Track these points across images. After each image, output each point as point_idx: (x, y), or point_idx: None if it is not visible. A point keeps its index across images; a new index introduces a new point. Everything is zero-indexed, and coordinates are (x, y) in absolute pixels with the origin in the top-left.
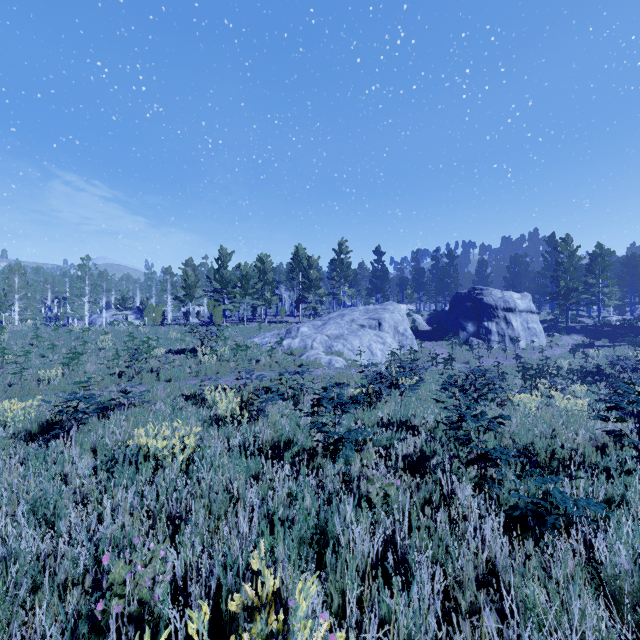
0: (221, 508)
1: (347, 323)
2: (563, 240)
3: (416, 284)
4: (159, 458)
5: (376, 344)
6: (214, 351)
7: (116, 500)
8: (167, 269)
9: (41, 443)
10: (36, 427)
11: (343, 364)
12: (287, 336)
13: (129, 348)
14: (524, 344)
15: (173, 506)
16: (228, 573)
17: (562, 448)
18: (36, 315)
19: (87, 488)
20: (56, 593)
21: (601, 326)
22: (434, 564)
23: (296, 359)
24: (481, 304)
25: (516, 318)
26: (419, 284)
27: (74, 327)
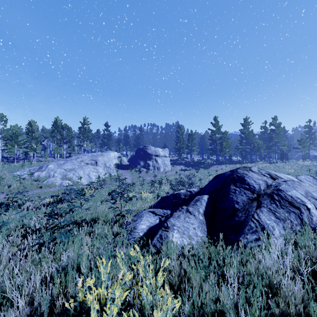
0: None
1: (78, 162)
2: (179, 128)
3: (125, 142)
4: None
5: (93, 173)
6: None
7: None
8: None
9: None
10: None
11: (70, 184)
12: (39, 170)
13: None
14: (162, 170)
15: None
16: None
17: (105, 215)
18: None
19: None
20: None
21: (191, 162)
22: None
23: (39, 183)
24: (146, 153)
25: (160, 159)
26: (126, 142)
27: None
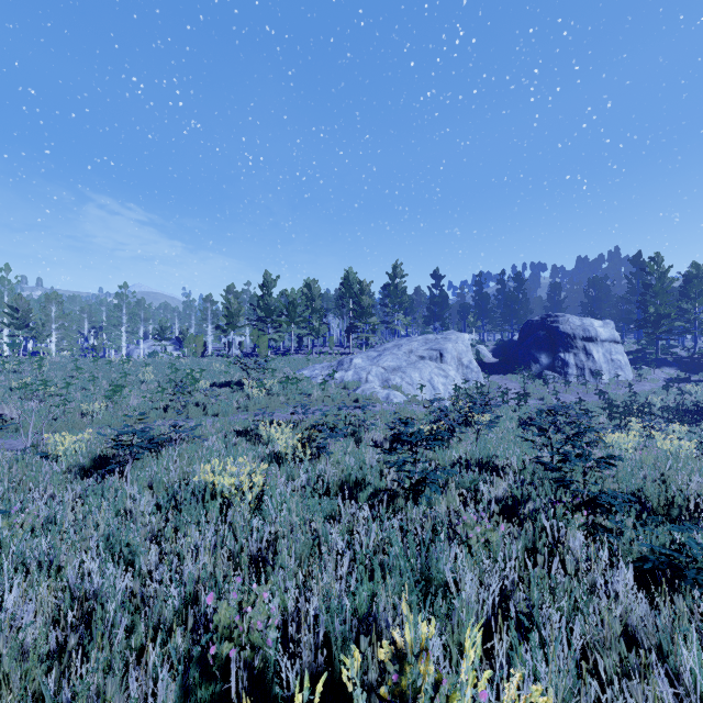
0: (303, 551)
1: (405, 354)
2: (652, 259)
3: (479, 311)
4: (227, 496)
5: (438, 377)
6: (262, 384)
7: (191, 539)
8: (207, 296)
9: (96, 478)
10: (89, 462)
11: (402, 399)
12: (339, 368)
13: (171, 381)
14: (607, 378)
15: (253, 547)
16: (336, 620)
17: (680, 494)
18: (73, 346)
19: (157, 526)
20: (159, 633)
21: (698, 358)
22: (571, 619)
23: (350, 393)
24: (556, 333)
25: (597, 349)
26: (483, 311)
27: (113, 358)
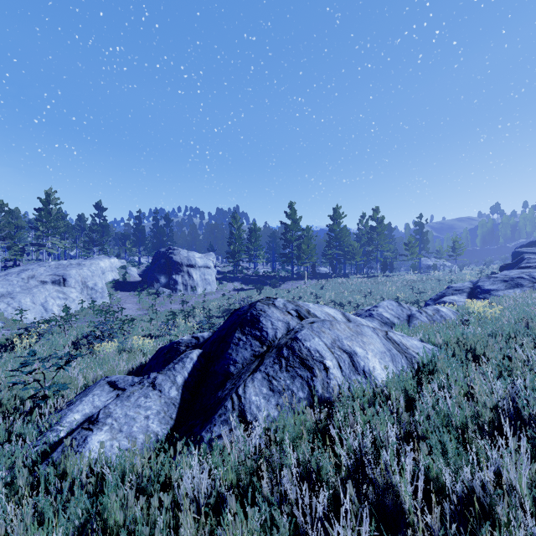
0: None
1: (22, 280)
2: (235, 218)
3: (137, 240)
4: None
5: (55, 300)
6: None
7: None
8: None
9: None
10: None
11: None
12: None
13: None
14: (201, 291)
15: None
16: None
17: (15, 397)
18: None
19: None
20: None
21: (253, 276)
22: None
23: None
24: (171, 261)
25: (196, 272)
26: (140, 240)
27: None
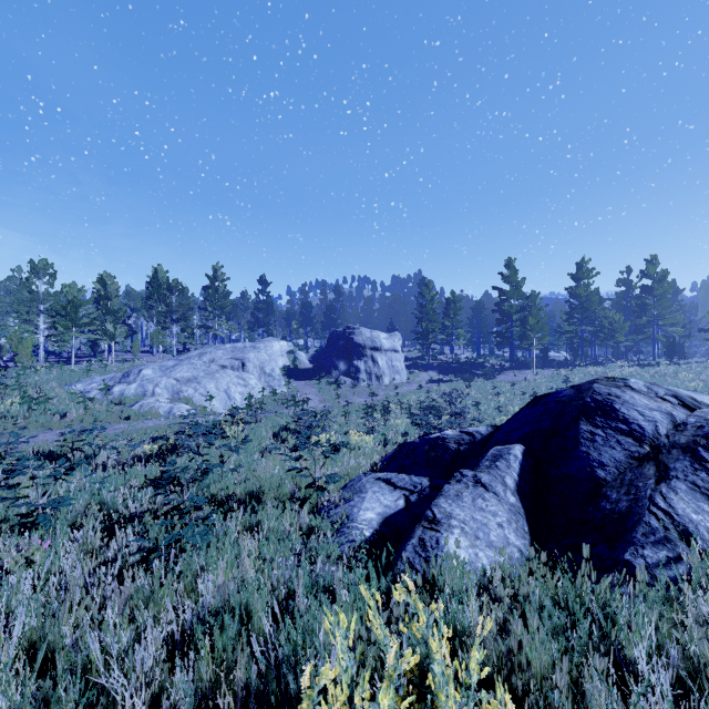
0: None
1: (205, 364)
2: (426, 285)
3: (303, 319)
4: None
5: (236, 387)
6: None
7: None
8: None
9: None
10: None
11: (188, 412)
12: (123, 381)
13: None
14: (388, 381)
15: None
16: None
17: (279, 486)
18: None
19: None
20: None
21: (453, 363)
22: None
23: (125, 410)
24: (352, 343)
25: (382, 357)
26: (306, 319)
27: None
